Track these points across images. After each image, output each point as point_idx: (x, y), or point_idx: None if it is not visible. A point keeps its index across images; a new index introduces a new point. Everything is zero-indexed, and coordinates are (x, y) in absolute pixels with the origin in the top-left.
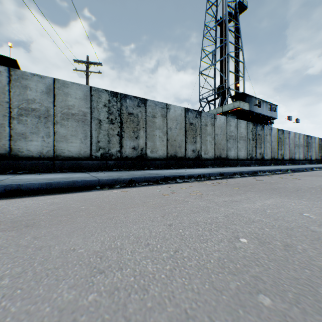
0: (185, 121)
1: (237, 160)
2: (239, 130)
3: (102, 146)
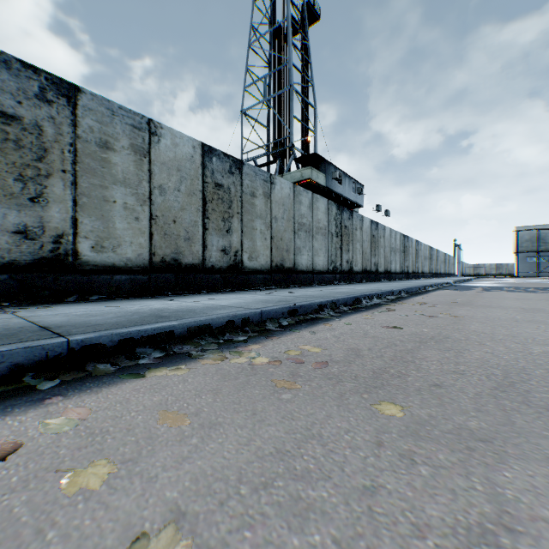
0: (204, 176)
1: (312, 274)
2: (315, 214)
3: None
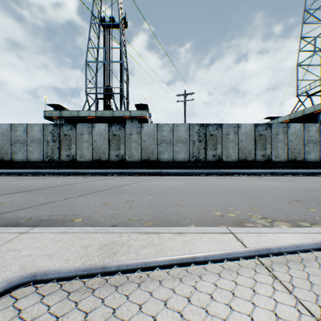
0: (255, 133)
1: (318, 163)
2: None
3: (195, 155)
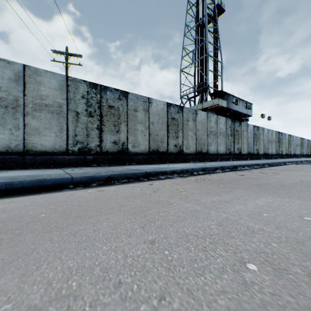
0: (168, 115)
1: (217, 155)
2: (218, 125)
3: (80, 140)
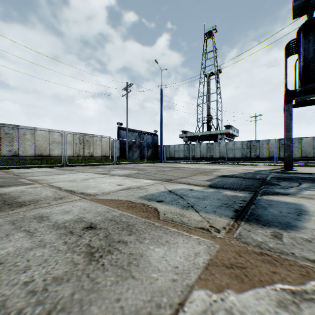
0: (278, 143)
1: None
2: None
3: (245, 155)
